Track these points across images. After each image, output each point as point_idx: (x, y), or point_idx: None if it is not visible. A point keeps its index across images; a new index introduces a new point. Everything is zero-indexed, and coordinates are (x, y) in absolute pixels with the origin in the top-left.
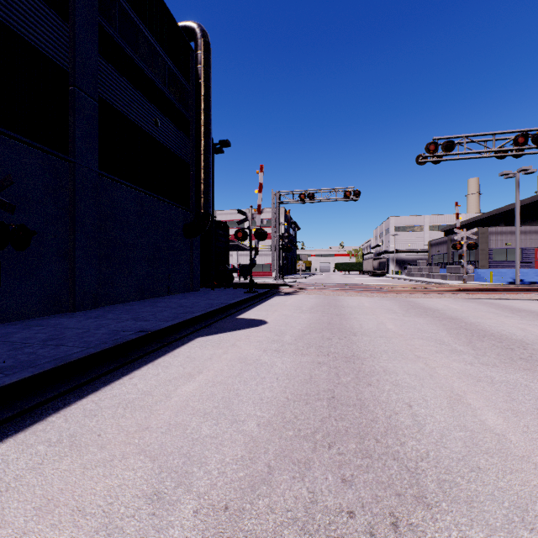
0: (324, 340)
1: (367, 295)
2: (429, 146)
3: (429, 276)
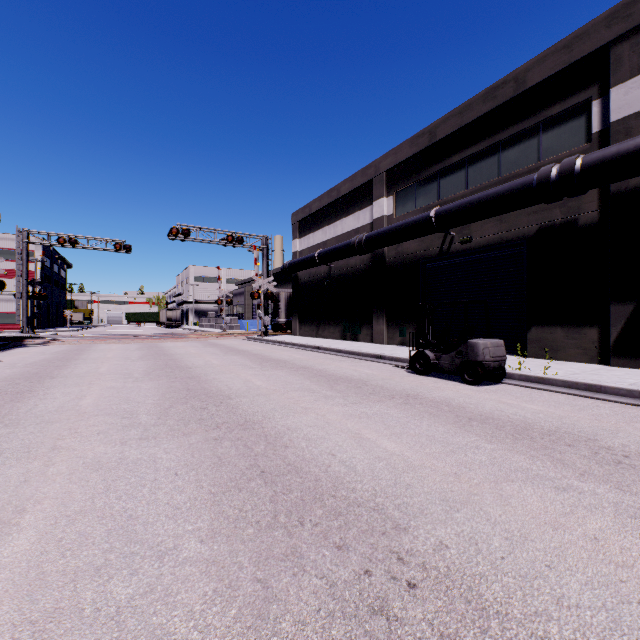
0: (50, 363)
1: (125, 342)
2: (173, 229)
3: (214, 327)
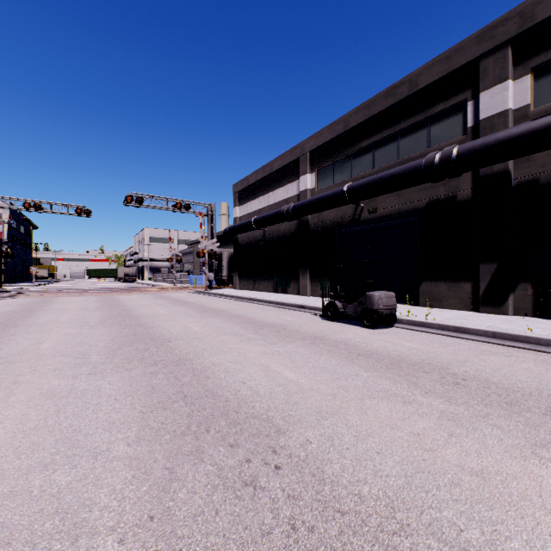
0: (15, 314)
1: (85, 295)
2: (128, 197)
3: (166, 282)
